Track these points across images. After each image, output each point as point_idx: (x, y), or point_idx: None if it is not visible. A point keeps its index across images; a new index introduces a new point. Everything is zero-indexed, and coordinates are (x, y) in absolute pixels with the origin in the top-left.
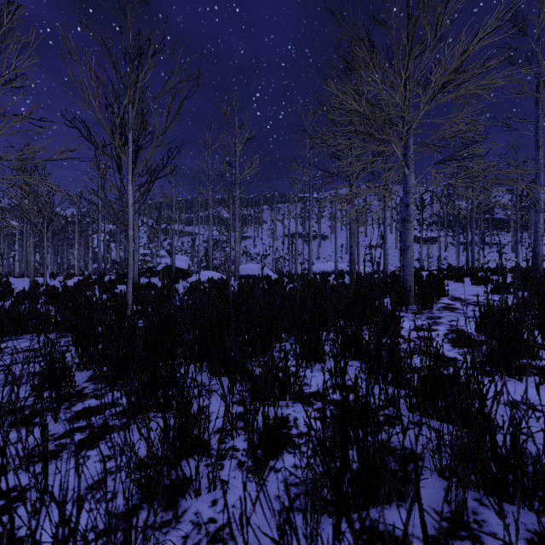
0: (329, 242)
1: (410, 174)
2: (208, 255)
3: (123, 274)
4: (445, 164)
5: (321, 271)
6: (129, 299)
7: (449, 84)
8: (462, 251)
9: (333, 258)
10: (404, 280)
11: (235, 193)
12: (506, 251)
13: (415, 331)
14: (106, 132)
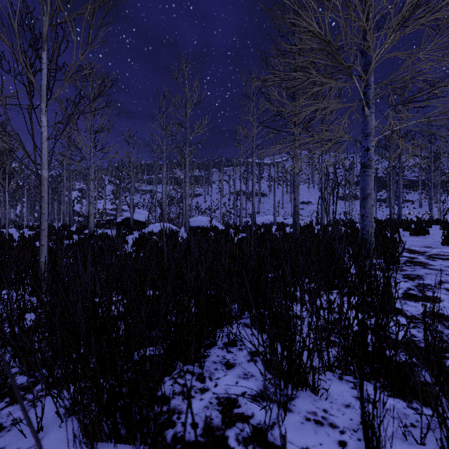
0: (268, 199)
1: (370, 115)
2: (162, 209)
3: (85, 226)
4: (406, 106)
5: (261, 223)
6: (42, 255)
7: (423, 5)
8: (379, 206)
9: (271, 212)
10: (364, 231)
11: (185, 151)
12: (415, 206)
13: (411, 301)
14: (1, 39)
